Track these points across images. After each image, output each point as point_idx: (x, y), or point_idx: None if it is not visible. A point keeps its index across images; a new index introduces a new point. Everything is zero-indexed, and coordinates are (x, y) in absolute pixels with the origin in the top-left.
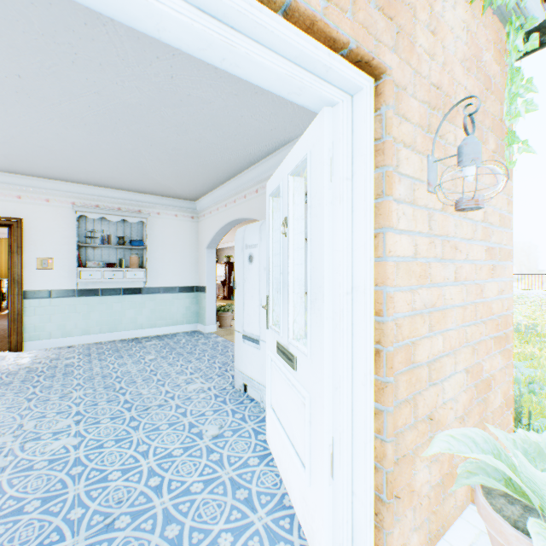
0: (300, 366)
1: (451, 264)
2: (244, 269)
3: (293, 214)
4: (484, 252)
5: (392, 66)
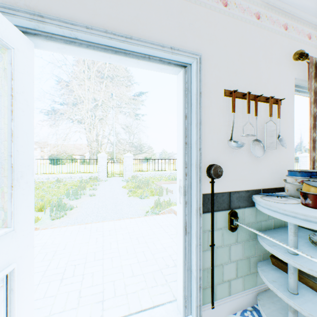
0: None
1: None
2: None
3: None
4: None
5: None
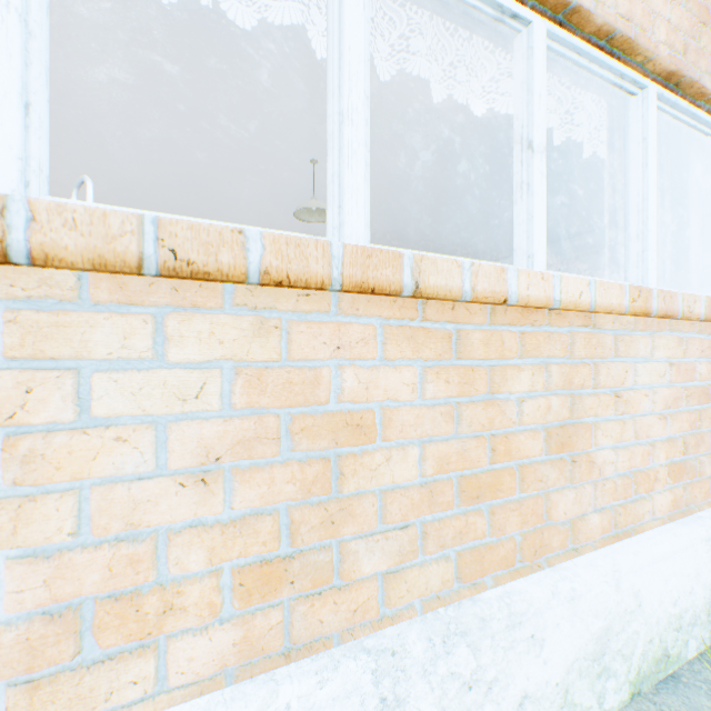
0: None
1: None
2: None
3: None
4: None
5: None
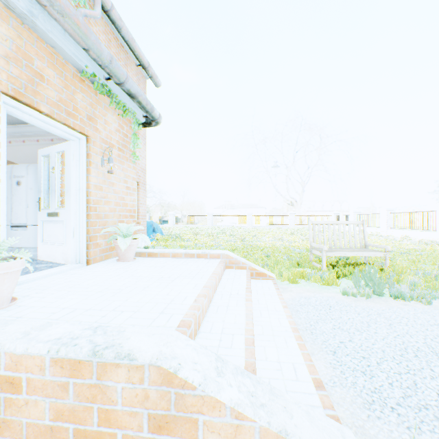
0: (62, 214)
1: (112, 188)
2: (13, 189)
3: (58, 166)
4: (126, 187)
5: (91, 135)
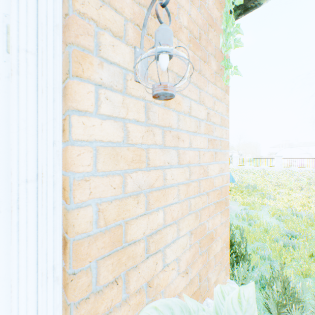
0: None
1: (174, 151)
2: None
3: None
4: (208, 142)
5: None
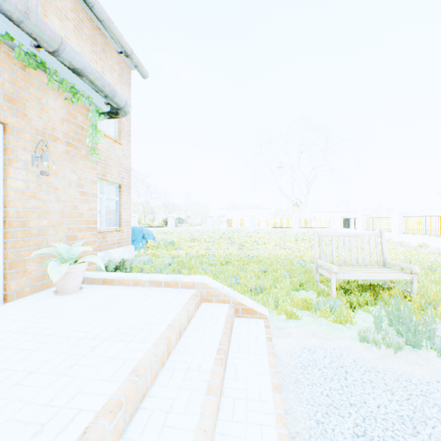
0: None
1: (54, 195)
2: None
3: None
4: (80, 193)
5: (13, 122)
